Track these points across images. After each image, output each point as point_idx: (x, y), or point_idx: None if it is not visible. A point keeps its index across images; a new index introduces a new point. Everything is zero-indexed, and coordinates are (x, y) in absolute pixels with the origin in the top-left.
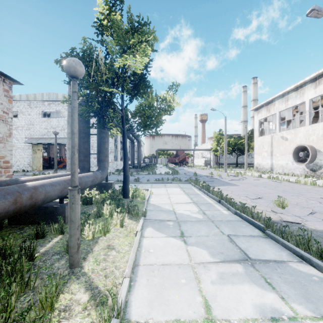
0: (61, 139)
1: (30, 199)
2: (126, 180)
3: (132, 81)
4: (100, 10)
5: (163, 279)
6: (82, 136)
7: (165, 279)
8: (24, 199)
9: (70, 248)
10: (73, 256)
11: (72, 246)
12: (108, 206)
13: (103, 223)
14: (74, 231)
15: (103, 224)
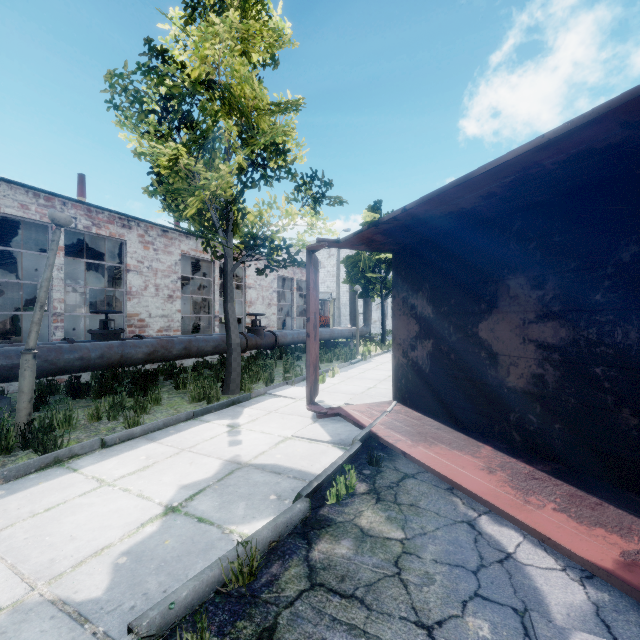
0: (322, 294)
1: (340, 334)
2: (384, 334)
3: (387, 263)
4: (365, 215)
5: (385, 357)
6: (352, 301)
7: (385, 357)
8: (339, 334)
9: (356, 348)
10: (357, 351)
11: (357, 348)
12: (370, 345)
13: (367, 347)
14: (357, 343)
15: (367, 348)
